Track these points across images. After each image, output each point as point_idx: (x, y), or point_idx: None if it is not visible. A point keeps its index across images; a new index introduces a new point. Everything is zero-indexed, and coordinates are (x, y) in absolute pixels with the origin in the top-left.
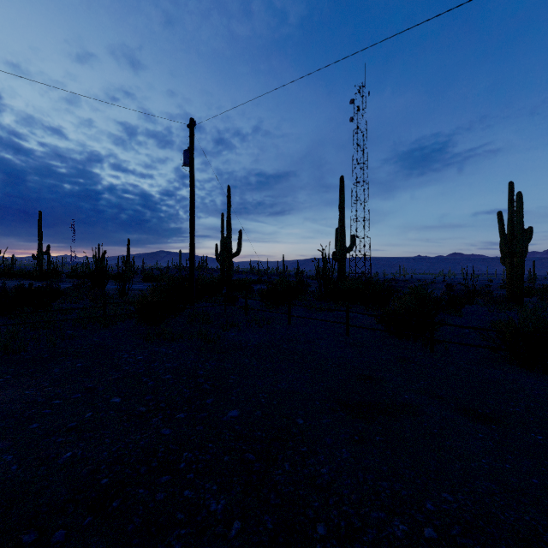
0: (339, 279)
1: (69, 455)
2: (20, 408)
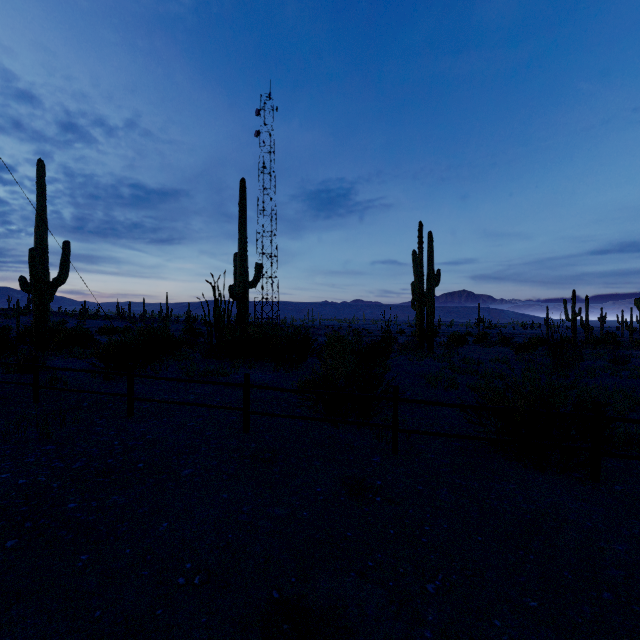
0: (239, 325)
1: None
2: None
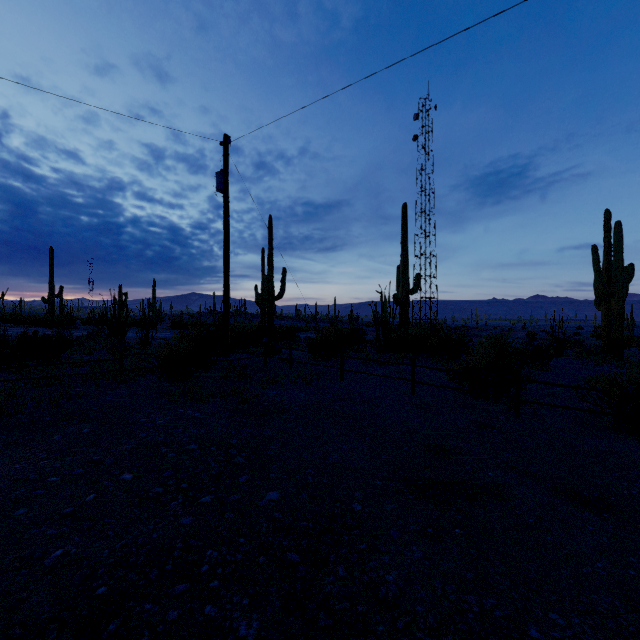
0: (401, 326)
1: (60, 554)
2: (5, 487)
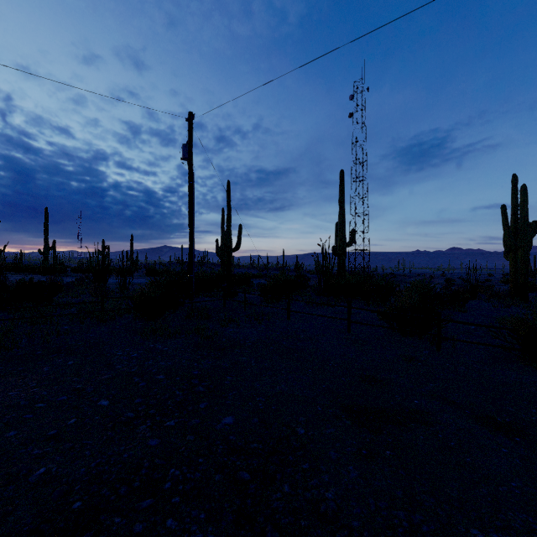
0: (339, 274)
1: (42, 472)
2: None
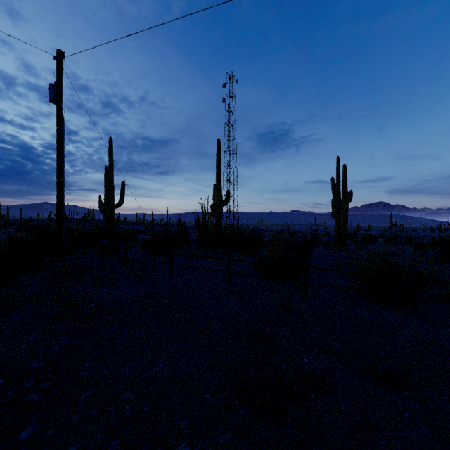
0: (216, 229)
1: None
2: None
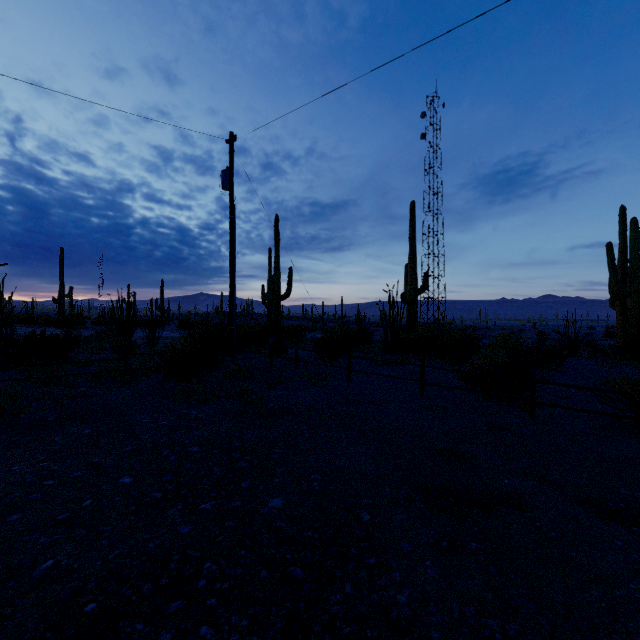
0: (409, 326)
1: (50, 565)
2: (1, 491)
